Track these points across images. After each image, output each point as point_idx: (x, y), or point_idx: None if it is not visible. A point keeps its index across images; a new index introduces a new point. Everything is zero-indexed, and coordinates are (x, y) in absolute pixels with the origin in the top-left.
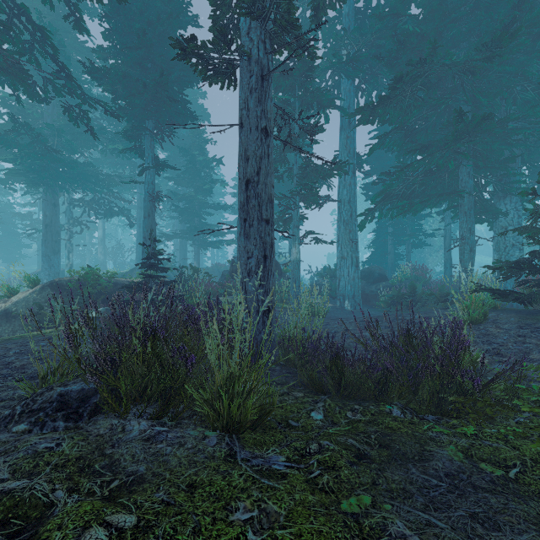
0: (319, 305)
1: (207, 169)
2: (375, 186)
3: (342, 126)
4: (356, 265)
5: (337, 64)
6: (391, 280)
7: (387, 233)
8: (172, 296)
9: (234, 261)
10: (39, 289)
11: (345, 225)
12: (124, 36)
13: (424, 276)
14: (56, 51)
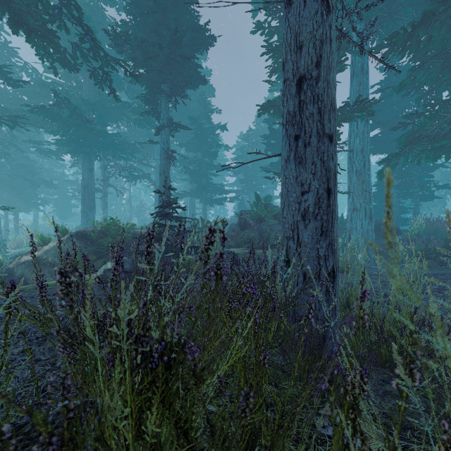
0: (340, 260)
1: (212, 135)
2: (378, 139)
3: (353, 73)
4: (370, 217)
5: (353, 3)
6: (406, 233)
7: (392, 186)
8: (219, 254)
9: (243, 214)
10: (66, 239)
11: (358, 175)
12: (143, 9)
13: (447, 229)
14: (80, 11)
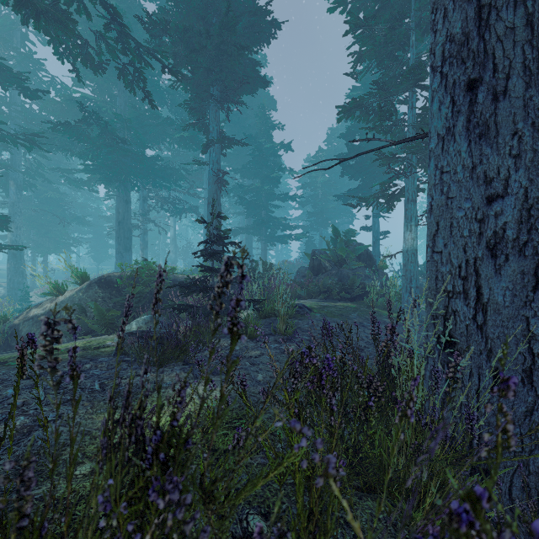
0: None
1: (274, 157)
2: None
3: None
4: None
5: None
6: None
7: None
8: None
9: (316, 254)
10: (85, 287)
11: None
12: None
13: None
14: None
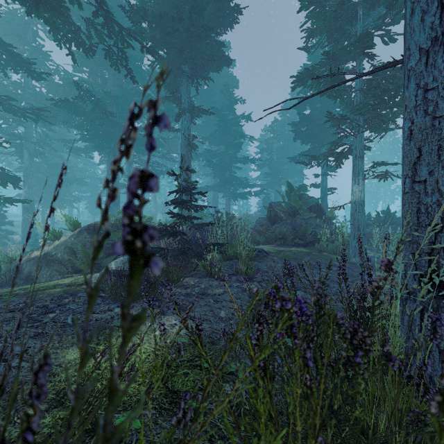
0: None
1: (236, 127)
2: None
3: None
4: None
5: None
6: None
7: None
8: None
9: (272, 206)
10: (76, 233)
11: None
12: None
13: None
14: None
